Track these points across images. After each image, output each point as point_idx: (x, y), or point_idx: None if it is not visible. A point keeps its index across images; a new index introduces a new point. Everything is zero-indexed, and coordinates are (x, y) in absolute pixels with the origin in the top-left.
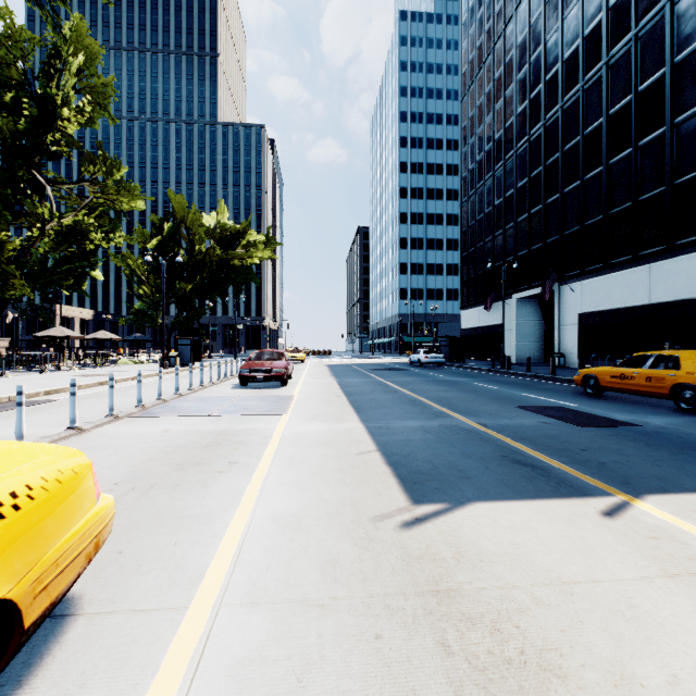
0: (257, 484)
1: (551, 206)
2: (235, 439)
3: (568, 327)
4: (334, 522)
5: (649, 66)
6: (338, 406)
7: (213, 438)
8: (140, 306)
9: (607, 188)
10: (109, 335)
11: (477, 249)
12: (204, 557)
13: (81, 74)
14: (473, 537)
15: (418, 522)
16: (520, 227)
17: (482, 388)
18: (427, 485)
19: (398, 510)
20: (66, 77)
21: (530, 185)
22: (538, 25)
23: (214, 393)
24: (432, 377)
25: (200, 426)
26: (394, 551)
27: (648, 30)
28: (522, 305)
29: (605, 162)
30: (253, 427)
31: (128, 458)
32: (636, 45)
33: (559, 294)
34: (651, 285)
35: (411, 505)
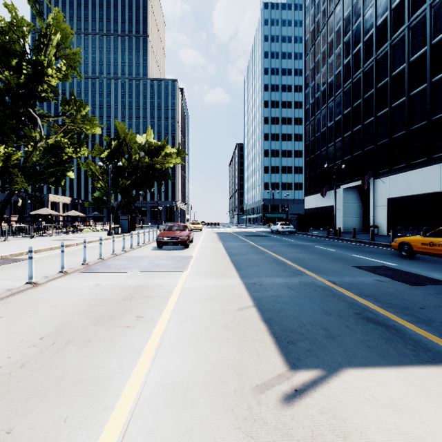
0: (154, 341)
1: (368, 125)
2: (145, 294)
3: (380, 208)
4: (218, 393)
5: (440, 26)
6: (223, 264)
7: (130, 292)
8: (98, 194)
9: (408, 112)
10: (77, 213)
11: (316, 156)
12: None
13: (59, 47)
14: (357, 421)
15: (297, 395)
16: (345, 141)
17: (324, 251)
18: (299, 346)
19: (277, 377)
20: (50, 49)
21: (352, 112)
22: (359, 4)
23: (139, 253)
24: (287, 242)
25: (123, 281)
26: (279, 441)
27: (439, 1)
28: (347, 192)
29: (407, 94)
30: (161, 283)
31: (61, 311)
32: (430, 11)
33: (373, 185)
34: None
35: (288, 370)
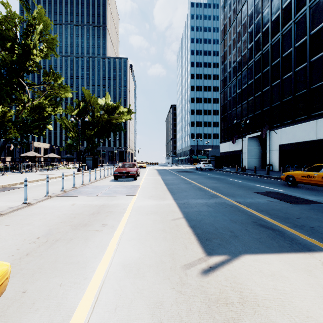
0: (116, 239)
1: (265, 92)
2: (107, 210)
3: (274, 151)
4: (159, 269)
5: (316, 21)
6: (162, 191)
7: (96, 209)
8: (70, 142)
9: (294, 83)
10: (55, 155)
11: (228, 114)
12: (76, 297)
13: (42, 34)
14: (249, 284)
15: (211, 270)
16: (249, 103)
17: (233, 181)
18: (214, 241)
19: (198, 260)
20: (35, 35)
21: (254, 82)
22: (259, 5)
23: (101, 183)
24: (207, 176)
25: (91, 202)
26: (198, 295)
27: (316, 4)
28: (250, 140)
29: (293, 70)
30: (118, 203)
31: (49, 221)
32: (309, 11)
33: (269, 135)
34: (317, 130)
35: (206, 256)
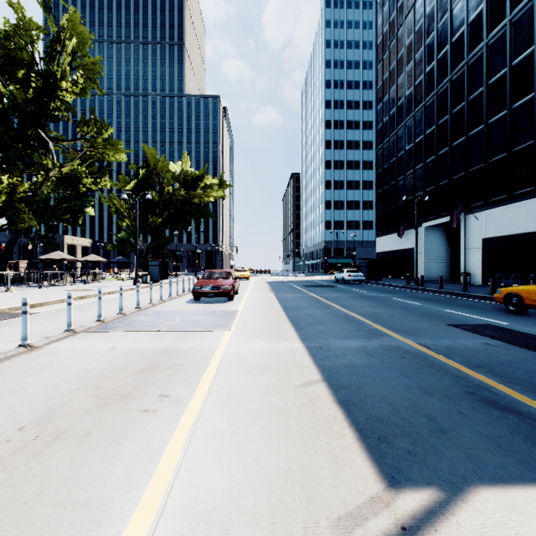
0: (182, 435)
1: (457, 147)
2: (174, 361)
3: (472, 250)
4: (278, 531)
5: None
6: (278, 321)
7: (153, 359)
8: (123, 235)
9: (510, 129)
10: (97, 258)
11: (391, 187)
12: None
13: (76, 55)
14: None
15: None
16: (428, 167)
17: (405, 304)
18: (396, 445)
19: (370, 503)
20: (64, 57)
21: (437, 131)
22: None
23: (170, 307)
24: (357, 293)
25: (146, 344)
26: None
27: None
28: (430, 232)
29: (508, 107)
30: (196, 346)
31: (57, 385)
32: None
33: (464, 222)
34: None
35: (386, 490)
